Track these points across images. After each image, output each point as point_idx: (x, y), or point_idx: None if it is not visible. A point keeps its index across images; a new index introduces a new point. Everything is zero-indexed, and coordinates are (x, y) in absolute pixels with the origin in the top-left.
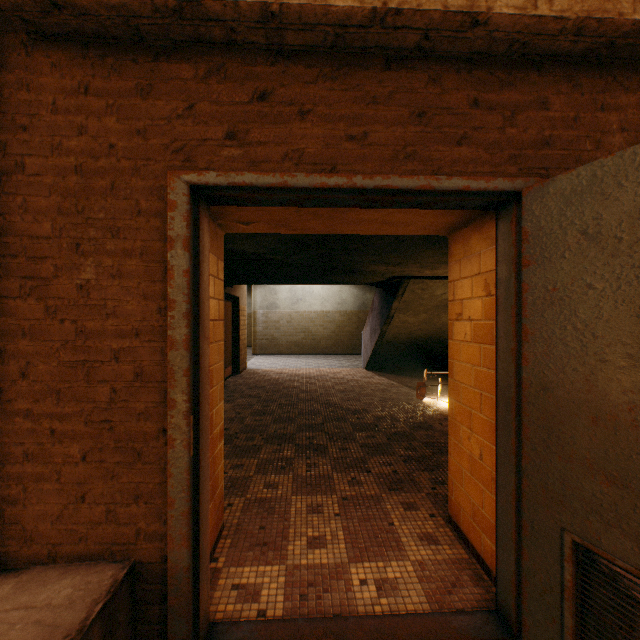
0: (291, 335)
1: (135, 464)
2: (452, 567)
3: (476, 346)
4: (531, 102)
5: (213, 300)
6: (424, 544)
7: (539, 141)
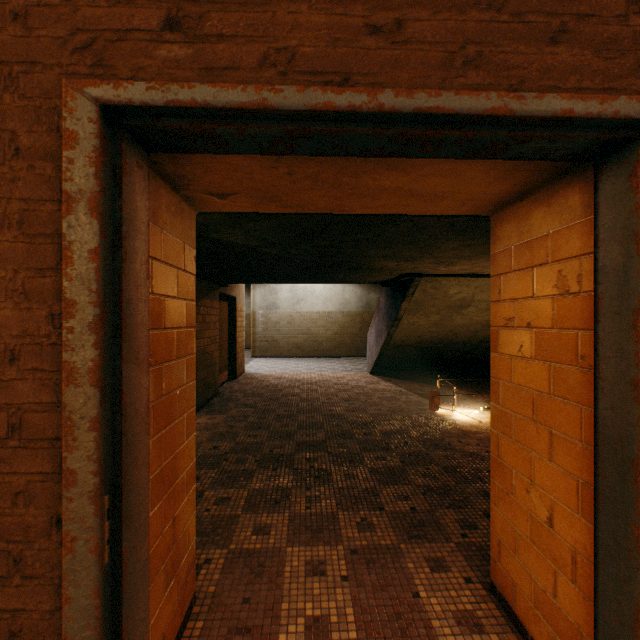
0: (292, 337)
1: (9, 579)
2: None
3: (541, 365)
4: None
5: (175, 300)
6: (464, 632)
7: None
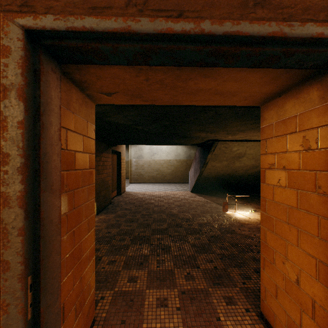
0: (150, 172)
1: None
2: None
3: (292, 191)
4: None
5: (81, 153)
6: None
7: None
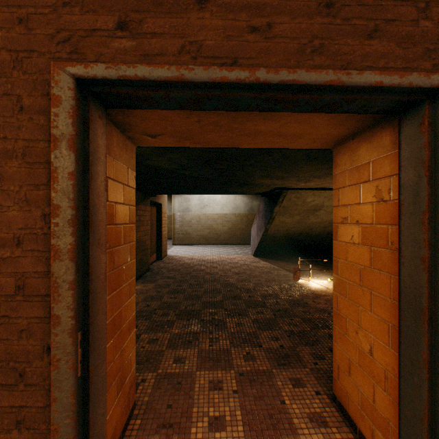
0: (200, 231)
1: (16, 386)
2: None
3: (365, 248)
4: None
5: (122, 205)
6: (314, 426)
7: None
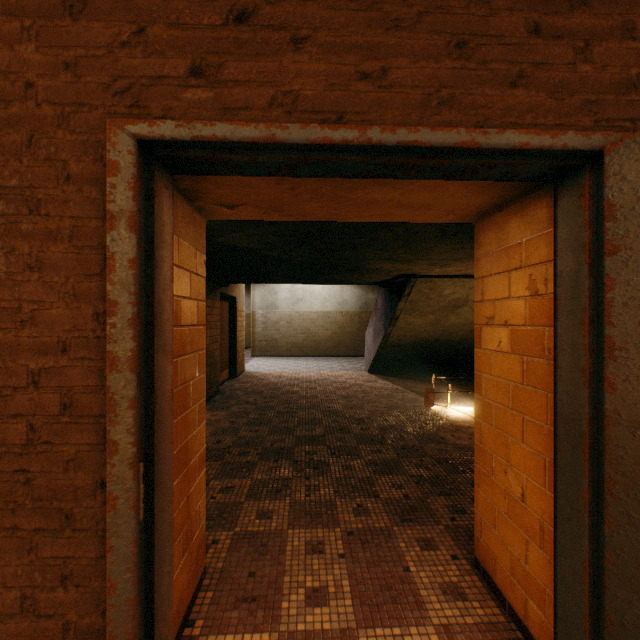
0: (291, 336)
1: (62, 531)
2: (487, 636)
3: (516, 358)
4: (612, 28)
5: (189, 301)
6: (448, 600)
7: (623, 82)
